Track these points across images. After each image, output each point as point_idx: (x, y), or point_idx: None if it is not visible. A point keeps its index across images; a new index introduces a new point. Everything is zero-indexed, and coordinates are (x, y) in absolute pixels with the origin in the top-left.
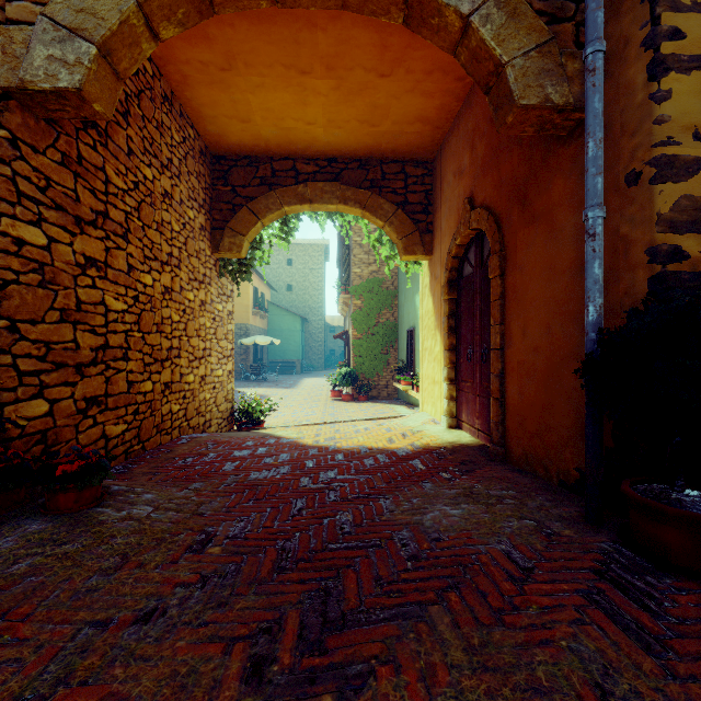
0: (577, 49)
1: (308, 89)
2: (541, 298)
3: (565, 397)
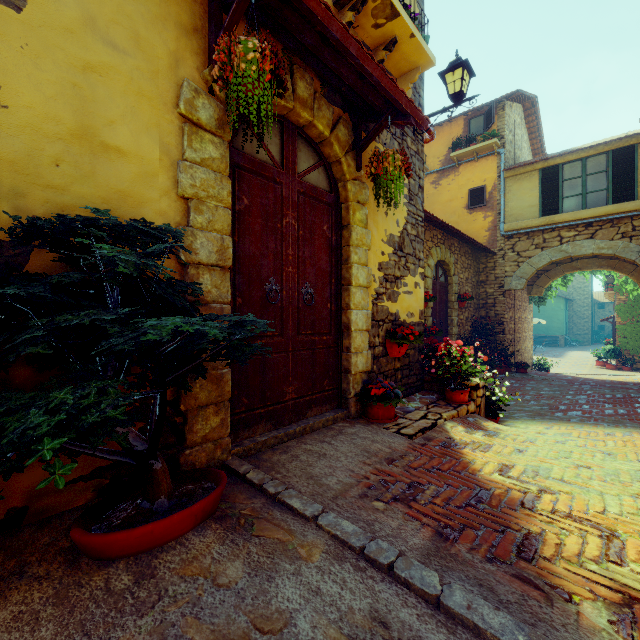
0: None
1: None
2: None
3: None
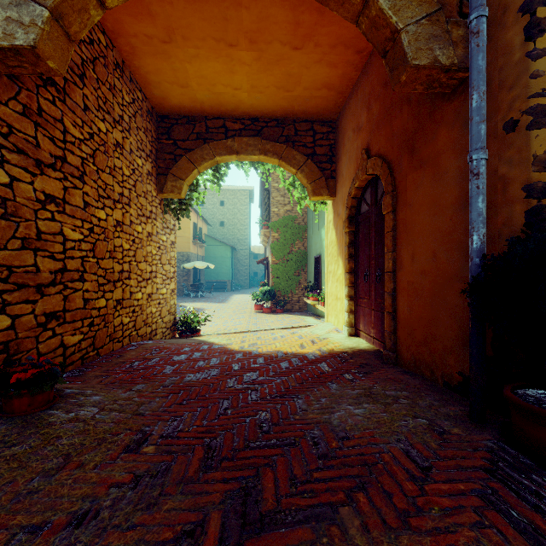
0: (461, 19)
1: (235, 59)
2: (428, 230)
3: (449, 312)
